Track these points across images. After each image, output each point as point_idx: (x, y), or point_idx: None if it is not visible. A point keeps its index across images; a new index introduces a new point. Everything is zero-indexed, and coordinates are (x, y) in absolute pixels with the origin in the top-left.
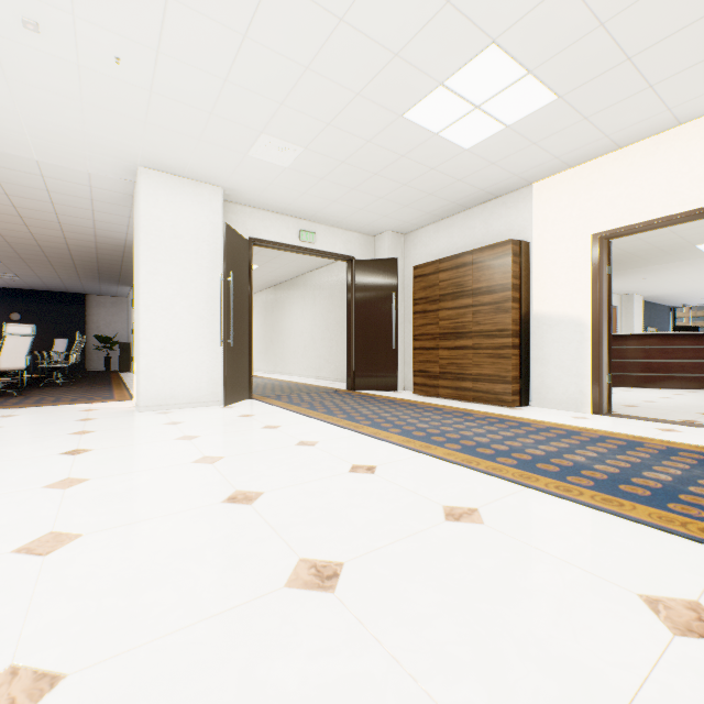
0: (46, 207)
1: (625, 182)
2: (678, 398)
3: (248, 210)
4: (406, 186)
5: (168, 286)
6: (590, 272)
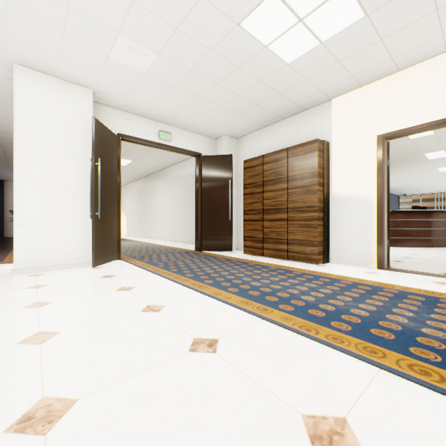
0: None
1: (402, 96)
2: (422, 254)
3: (116, 112)
4: (240, 96)
5: (43, 167)
6: (375, 163)
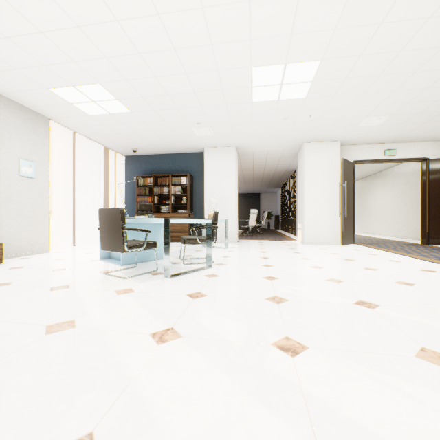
0: (263, 163)
1: None
2: None
3: (352, 147)
4: None
5: (315, 191)
6: None
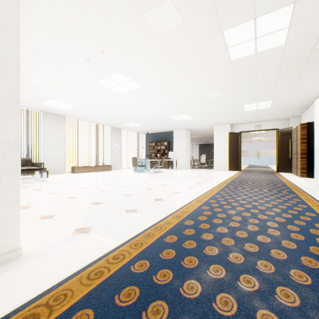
0: (206, 132)
1: None
2: None
3: (238, 125)
4: (270, 113)
5: (218, 147)
6: None
